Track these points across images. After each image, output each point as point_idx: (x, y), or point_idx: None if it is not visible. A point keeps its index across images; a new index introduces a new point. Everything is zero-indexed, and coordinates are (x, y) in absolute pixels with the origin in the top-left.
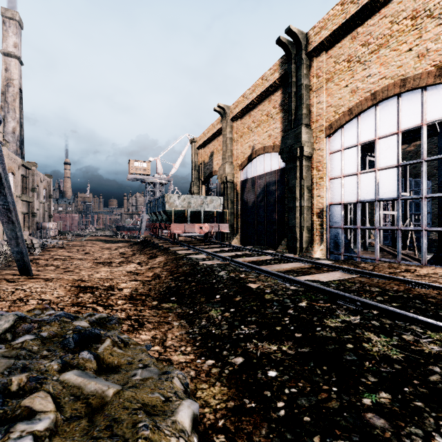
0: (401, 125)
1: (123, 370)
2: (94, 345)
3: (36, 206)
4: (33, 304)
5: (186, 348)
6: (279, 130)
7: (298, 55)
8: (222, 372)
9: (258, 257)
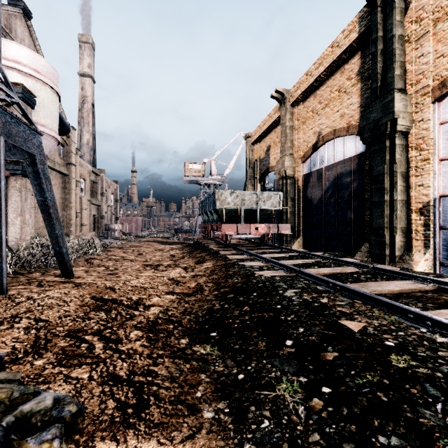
0: None
1: None
2: None
3: (104, 209)
4: (19, 329)
5: None
6: (356, 105)
7: None
8: None
9: (337, 268)
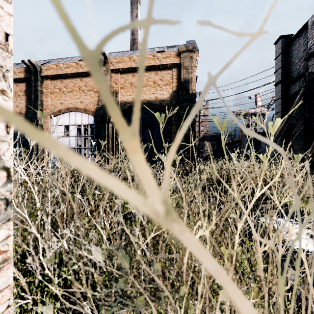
0: (76, 122)
1: None
2: None
3: None
4: None
5: None
6: (24, 105)
7: (36, 74)
8: None
9: None
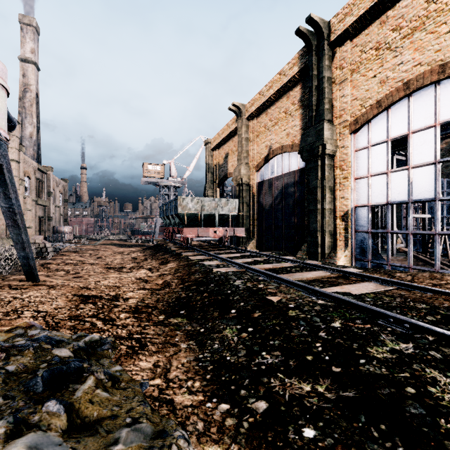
0: (439, 116)
1: (102, 430)
2: (71, 386)
3: (52, 210)
4: (26, 317)
5: (193, 383)
6: (298, 127)
7: (320, 46)
8: (239, 426)
9: (277, 264)
